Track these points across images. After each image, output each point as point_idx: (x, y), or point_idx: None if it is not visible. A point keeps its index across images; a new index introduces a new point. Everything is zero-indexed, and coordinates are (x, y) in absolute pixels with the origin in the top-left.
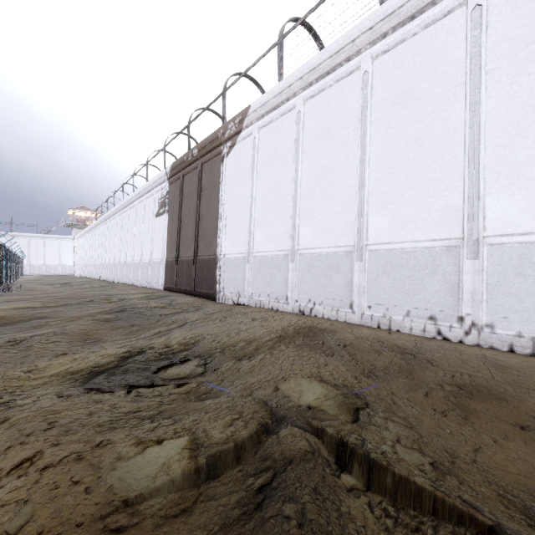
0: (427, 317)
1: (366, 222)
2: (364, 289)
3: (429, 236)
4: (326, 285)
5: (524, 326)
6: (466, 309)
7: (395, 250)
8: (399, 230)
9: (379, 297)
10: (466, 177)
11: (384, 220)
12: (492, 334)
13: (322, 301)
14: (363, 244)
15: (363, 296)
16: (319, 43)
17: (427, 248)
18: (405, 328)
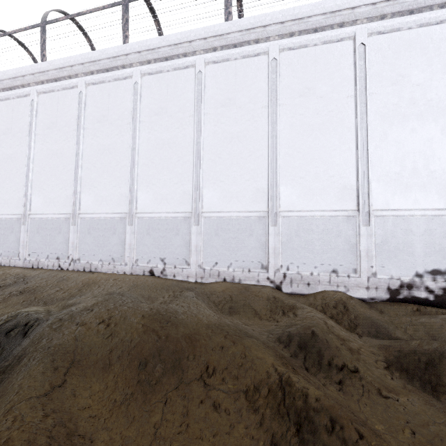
0: (56, 258)
1: (30, 199)
2: (27, 243)
3: (60, 211)
4: (4, 242)
5: (89, 258)
6: (70, 252)
7: (44, 218)
8: (47, 206)
9: (35, 248)
10: (73, 181)
11: (40, 199)
12: (79, 263)
13: (1, 253)
14: (27, 214)
15: (25, 248)
16: (31, 54)
17: (58, 218)
18: (45, 265)
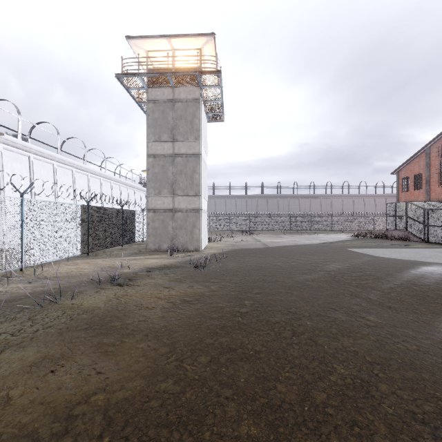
0: None
1: None
2: None
3: None
4: None
5: None
6: None
7: None
8: None
9: None
10: None
11: None
12: None
13: None
14: None
15: None
16: None
17: None
18: None
